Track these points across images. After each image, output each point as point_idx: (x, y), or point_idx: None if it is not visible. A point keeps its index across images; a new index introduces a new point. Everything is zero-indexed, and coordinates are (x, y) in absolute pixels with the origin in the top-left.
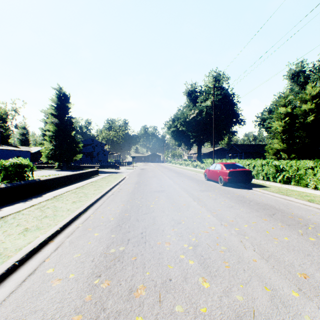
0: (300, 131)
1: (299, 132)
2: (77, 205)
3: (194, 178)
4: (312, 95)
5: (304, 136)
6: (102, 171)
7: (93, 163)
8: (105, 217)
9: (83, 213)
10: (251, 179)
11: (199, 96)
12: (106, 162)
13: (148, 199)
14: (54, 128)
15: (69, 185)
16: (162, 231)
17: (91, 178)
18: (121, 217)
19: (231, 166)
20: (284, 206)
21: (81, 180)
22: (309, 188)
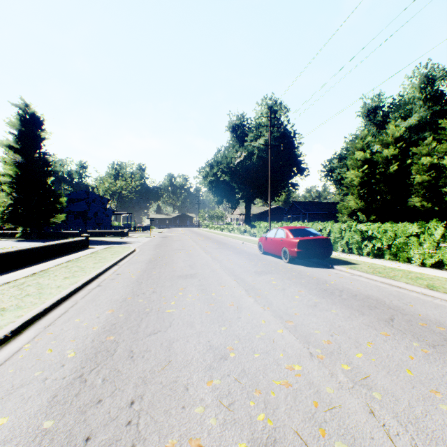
0: (381, 184)
1: (380, 186)
2: (1, 320)
3: (244, 251)
4: (395, 137)
5: (386, 192)
6: (99, 240)
7: (87, 228)
8: (57, 349)
9: (8, 340)
10: (331, 251)
11: (248, 133)
12: (109, 227)
13: (164, 295)
14: (14, 171)
15: (20, 269)
16: (185, 390)
17: (72, 253)
18: (96, 347)
19: (301, 232)
20: (397, 299)
21: (50, 258)
22: (413, 264)
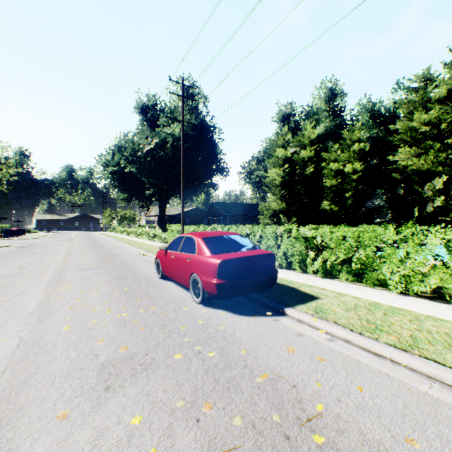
0: (299, 186)
1: (298, 187)
2: None
3: (133, 273)
4: (311, 139)
5: (303, 194)
6: None
7: None
8: None
9: None
10: (276, 277)
11: (162, 117)
12: None
13: None
14: None
15: None
16: None
17: None
18: None
19: (225, 244)
20: None
21: None
22: (393, 291)
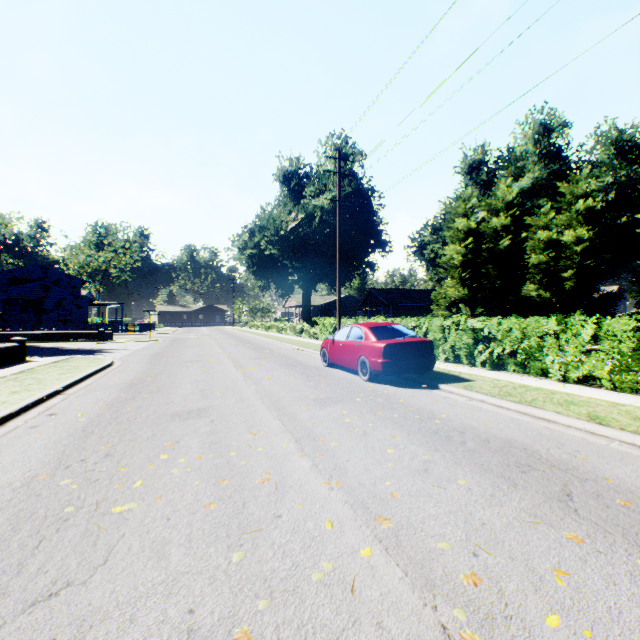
0: (489, 265)
1: (487, 267)
2: None
3: (298, 362)
4: (506, 201)
5: (494, 276)
6: (54, 348)
7: (41, 327)
8: None
9: None
10: (434, 362)
11: (308, 185)
12: (82, 325)
13: (127, 463)
14: None
15: None
16: None
17: None
18: None
19: (389, 332)
20: (556, 444)
21: None
22: (551, 379)
